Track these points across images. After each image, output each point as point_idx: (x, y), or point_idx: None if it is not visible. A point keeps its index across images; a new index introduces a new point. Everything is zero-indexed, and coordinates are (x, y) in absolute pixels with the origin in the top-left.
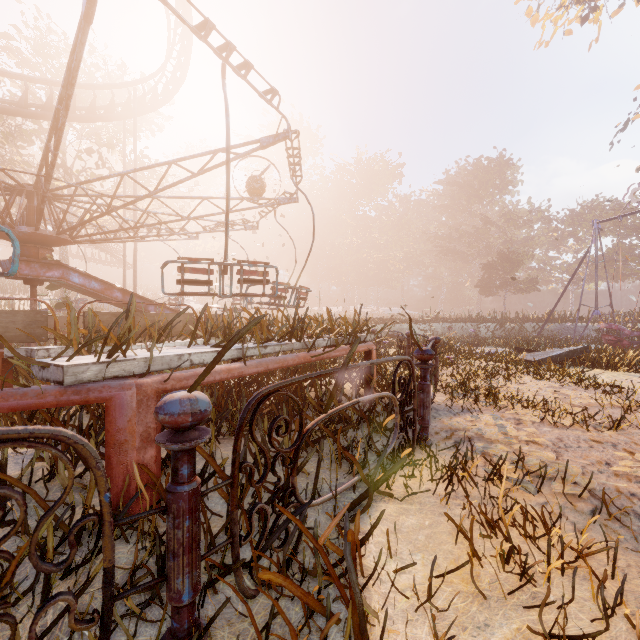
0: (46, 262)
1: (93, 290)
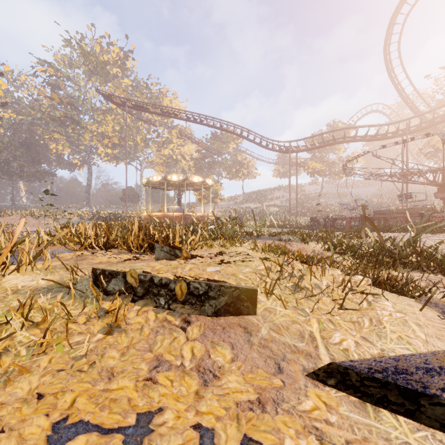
0: None
1: None
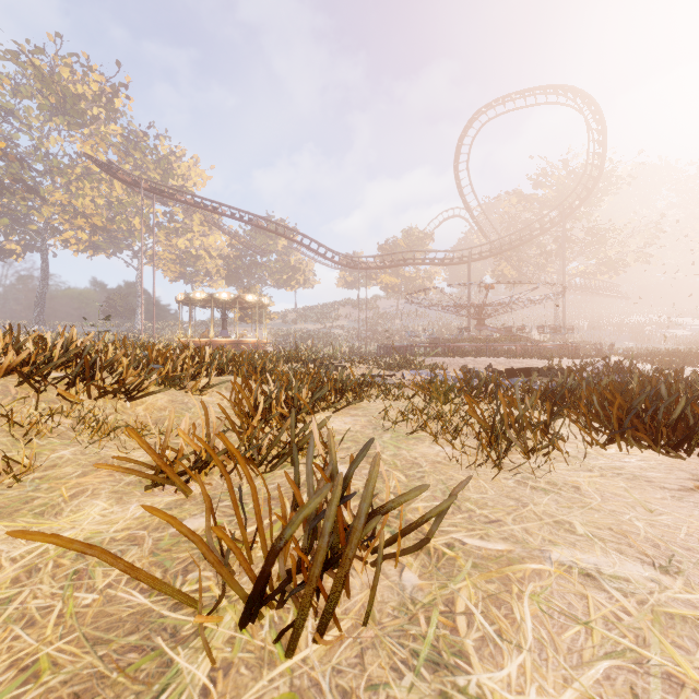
0: (481, 325)
1: (494, 331)
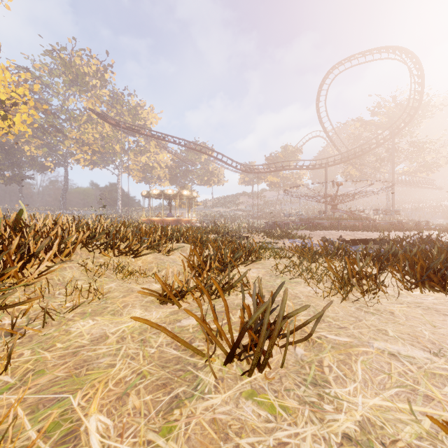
0: (335, 209)
1: (343, 213)
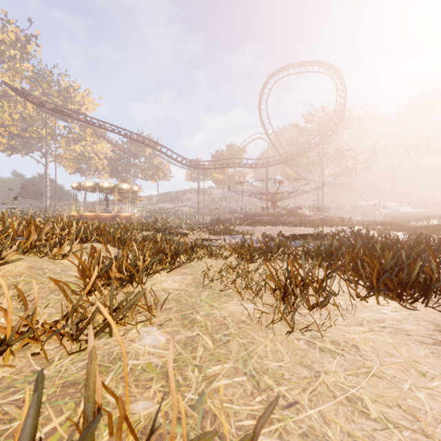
0: (275, 205)
1: (282, 210)
